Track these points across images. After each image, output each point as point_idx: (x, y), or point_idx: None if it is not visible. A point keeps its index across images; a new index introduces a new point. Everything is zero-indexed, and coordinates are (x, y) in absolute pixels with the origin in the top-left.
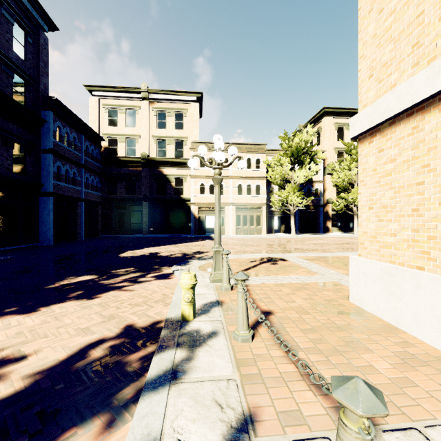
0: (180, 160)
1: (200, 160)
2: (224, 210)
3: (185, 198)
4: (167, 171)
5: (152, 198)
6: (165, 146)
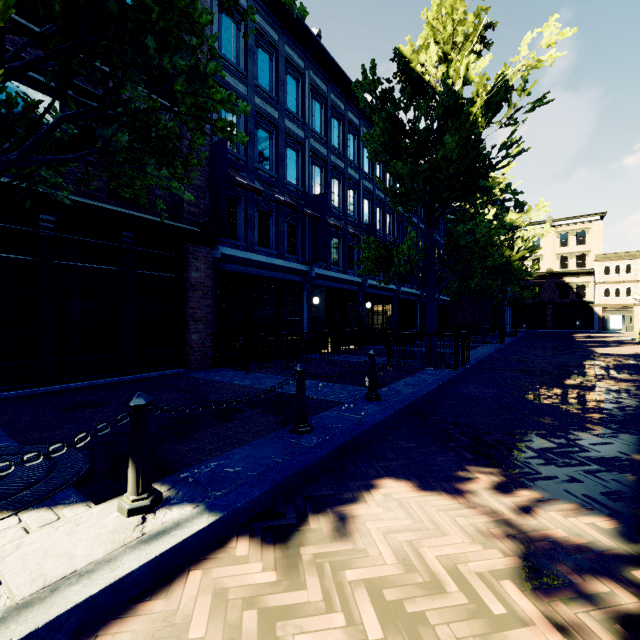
0: (582, 270)
1: (604, 268)
2: (632, 310)
3: (588, 301)
4: (568, 280)
5: (555, 302)
6: (567, 260)
